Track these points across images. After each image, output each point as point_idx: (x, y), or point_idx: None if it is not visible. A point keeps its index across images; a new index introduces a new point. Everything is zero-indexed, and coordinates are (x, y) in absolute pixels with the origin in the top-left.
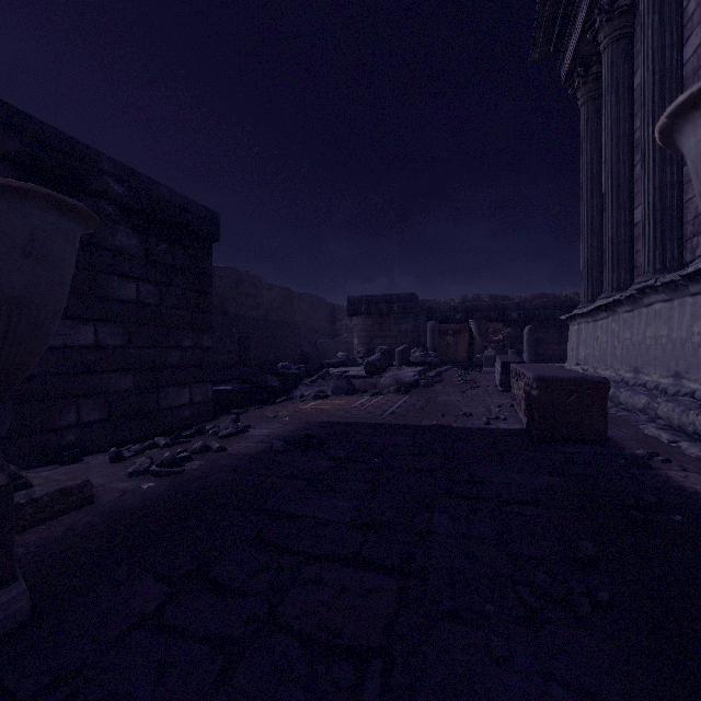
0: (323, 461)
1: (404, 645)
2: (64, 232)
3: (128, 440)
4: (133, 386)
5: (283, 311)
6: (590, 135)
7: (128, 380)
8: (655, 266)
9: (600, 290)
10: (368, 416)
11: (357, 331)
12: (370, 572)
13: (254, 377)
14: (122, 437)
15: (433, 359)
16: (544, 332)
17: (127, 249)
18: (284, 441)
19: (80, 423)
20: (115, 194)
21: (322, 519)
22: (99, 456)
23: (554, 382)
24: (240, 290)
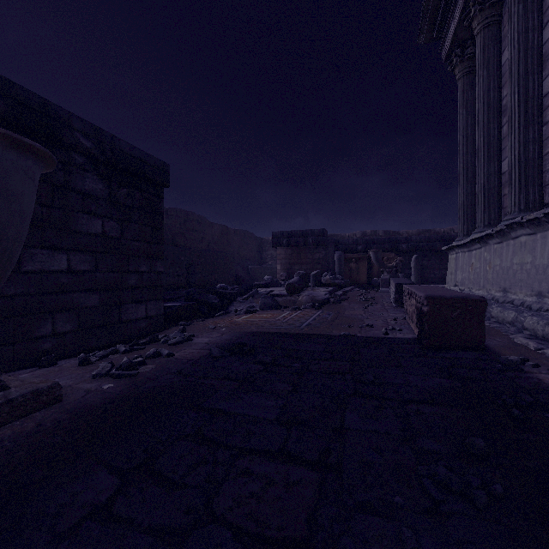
0: (253, 365)
1: (325, 536)
2: (22, 169)
3: (95, 347)
4: (99, 303)
5: (221, 243)
6: (466, 103)
7: (95, 298)
8: (520, 207)
9: (474, 226)
10: (289, 327)
11: (280, 259)
12: (293, 465)
13: (198, 295)
14: (90, 345)
15: (340, 281)
16: (428, 260)
17: (94, 192)
18: (221, 348)
19: (55, 333)
20: (84, 147)
21: (252, 416)
22: (70, 360)
23: (441, 300)
24: (187, 227)
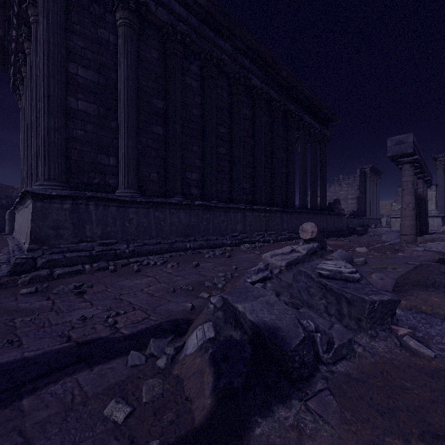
0: None
1: None
2: None
3: None
4: None
5: None
6: None
7: None
8: None
9: None
10: None
11: None
12: None
13: None
14: None
15: None
16: None
17: None
18: None
19: None
20: None
21: None
22: None
23: None
24: None
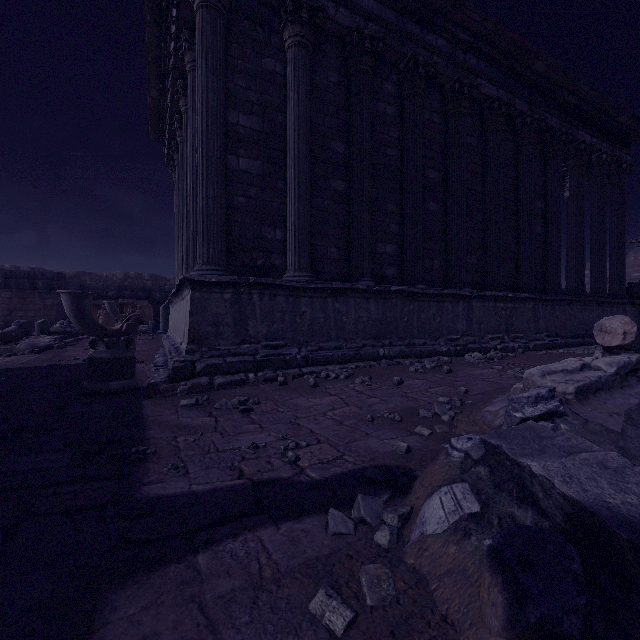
0: None
1: (6, 396)
2: None
3: None
4: None
5: None
6: None
7: None
8: None
9: None
10: (1, 366)
11: None
12: None
13: None
14: None
15: (73, 329)
16: None
17: None
18: None
19: None
20: None
21: None
22: None
23: None
24: None
